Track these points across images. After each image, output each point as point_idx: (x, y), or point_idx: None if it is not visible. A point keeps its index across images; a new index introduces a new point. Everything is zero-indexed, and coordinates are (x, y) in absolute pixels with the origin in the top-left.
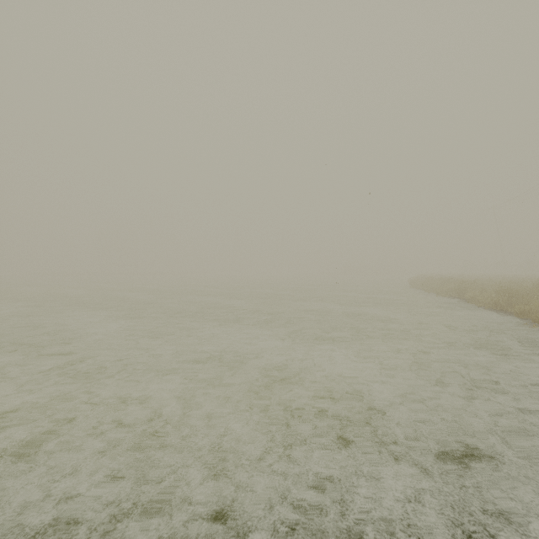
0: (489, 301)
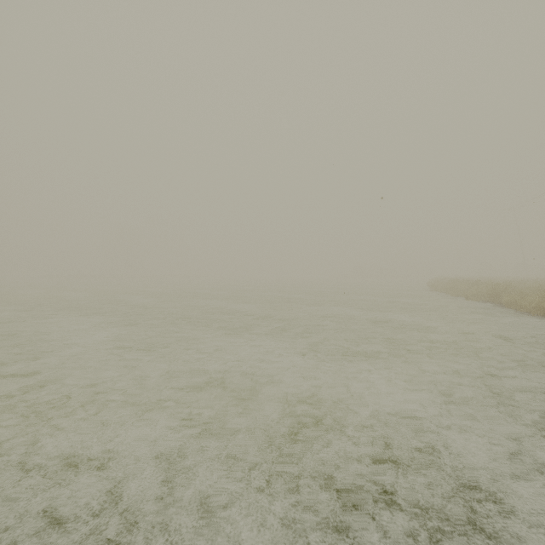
0: (534, 307)
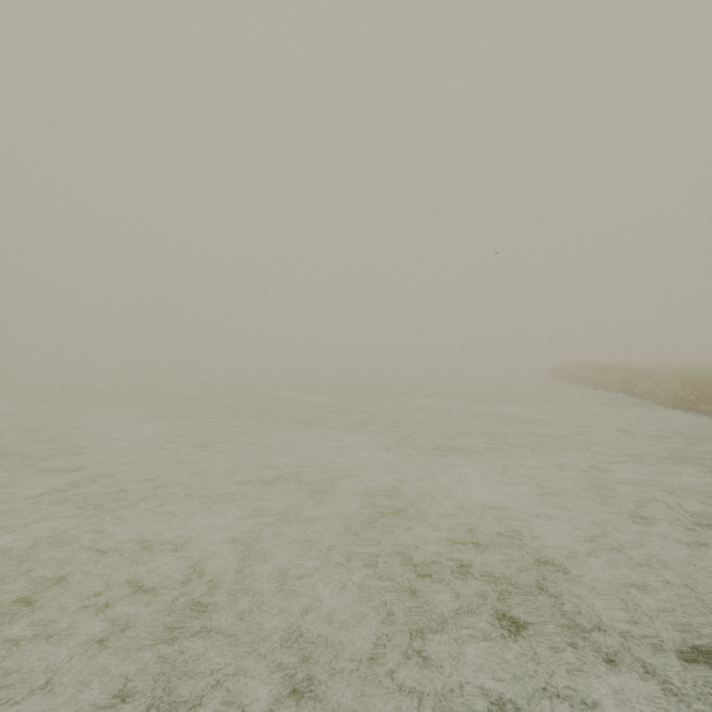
0: (672, 397)
